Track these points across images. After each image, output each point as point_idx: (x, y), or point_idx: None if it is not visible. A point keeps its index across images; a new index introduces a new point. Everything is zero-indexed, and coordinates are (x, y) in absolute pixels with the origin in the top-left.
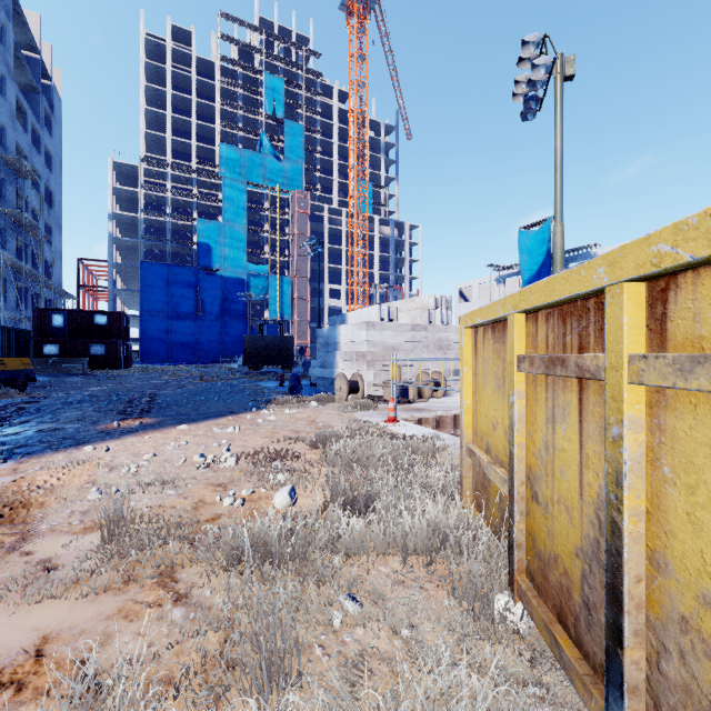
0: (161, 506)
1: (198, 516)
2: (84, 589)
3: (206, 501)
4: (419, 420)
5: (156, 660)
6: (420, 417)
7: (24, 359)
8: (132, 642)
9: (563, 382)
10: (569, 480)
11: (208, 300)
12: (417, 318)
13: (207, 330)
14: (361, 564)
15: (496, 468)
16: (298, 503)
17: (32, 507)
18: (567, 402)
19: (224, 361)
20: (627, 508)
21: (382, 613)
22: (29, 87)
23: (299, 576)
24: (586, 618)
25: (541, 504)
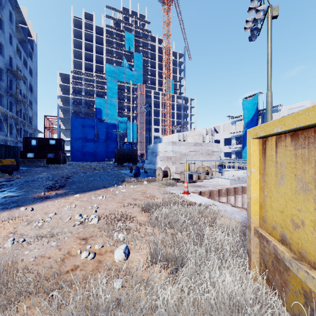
0: (43, 256)
1: (62, 266)
2: None
3: (71, 253)
4: (200, 192)
5: None
6: (200, 190)
7: (12, 160)
8: None
9: None
10: None
11: (100, 133)
12: (196, 139)
13: (99, 146)
14: None
15: (307, 269)
16: (130, 257)
17: None
18: None
19: (107, 160)
20: None
21: None
22: (22, 40)
23: None
24: None
25: None
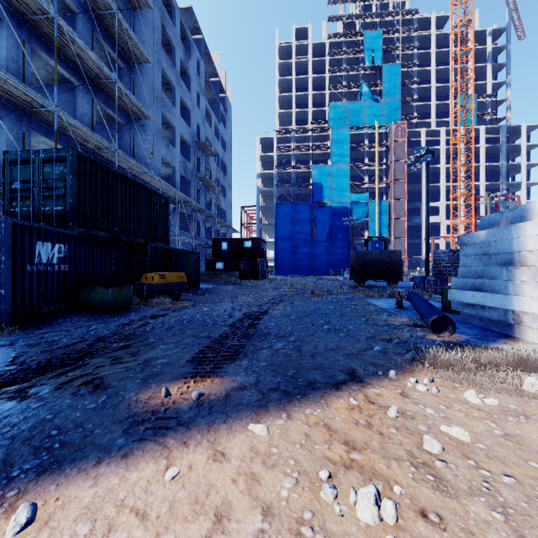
0: None
1: None
2: None
3: None
4: None
5: None
6: None
7: (181, 273)
8: None
9: None
10: None
11: (320, 226)
12: None
13: (319, 250)
14: None
15: None
16: None
17: None
18: None
19: (332, 274)
20: None
21: None
22: (213, 100)
23: None
24: None
25: None
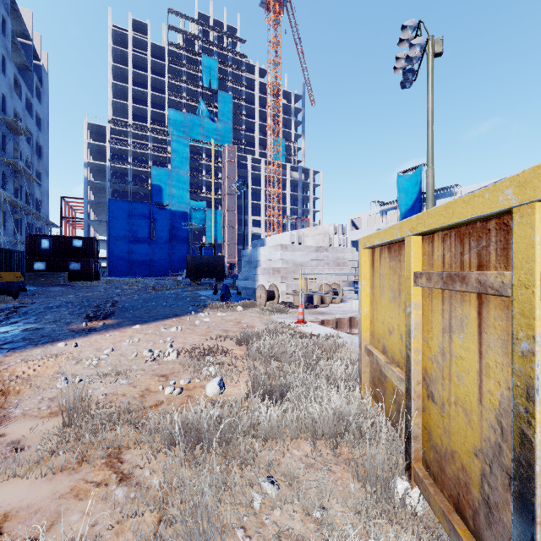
0: (114, 393)
1: (144, 402)
2: (45, 468)
3: (151, 390)
4: (322, 321)
5: (98, 539)
6: (323, 319)
7: (17, 273)
8: (79, 521)
9: (461, 296)
10: (467, 385)
11: (159, 228)
12: (320, 241)
13: (159, 251)
14: (278, 449)
15: (392, 367)
16: (225, 392)
17: (10, 394)
18: (464, 315)
19: (172, 275)
20: (539, 422)
21: (296, 495)
22: (23, 66)
23: (225, 458)
24: (486, 514)
25: (437, 404)
